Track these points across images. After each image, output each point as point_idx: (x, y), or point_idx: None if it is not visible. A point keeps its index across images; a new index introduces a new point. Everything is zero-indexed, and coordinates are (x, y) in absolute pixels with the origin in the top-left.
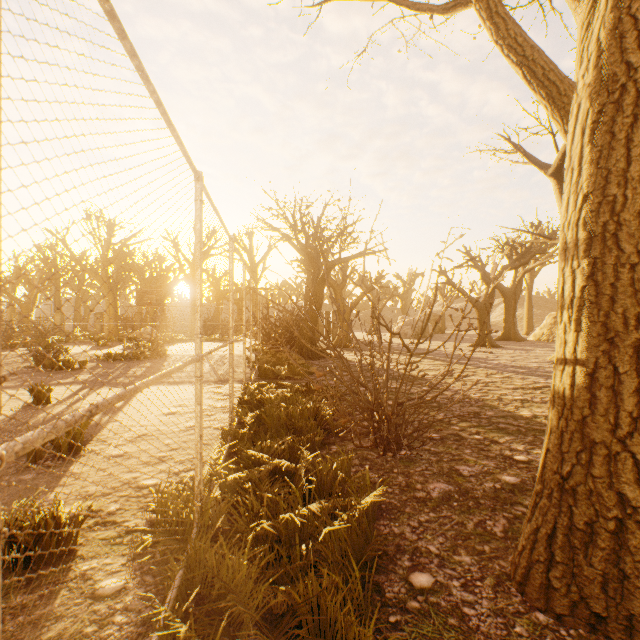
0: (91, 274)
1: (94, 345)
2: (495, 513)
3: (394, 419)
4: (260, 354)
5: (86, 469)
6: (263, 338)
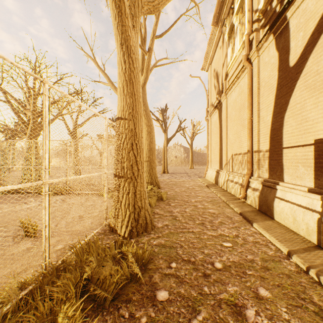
0: None
1: None
2: None
3: None
4: None
5: None
6: None
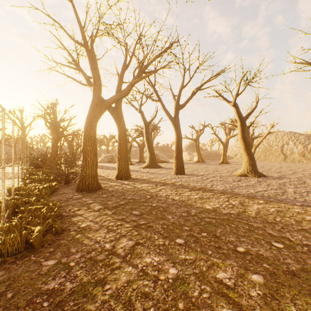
0: None
1: None
2: None
3: (68, 177)
4: (29, 169)
5: None
6: (30, 163)
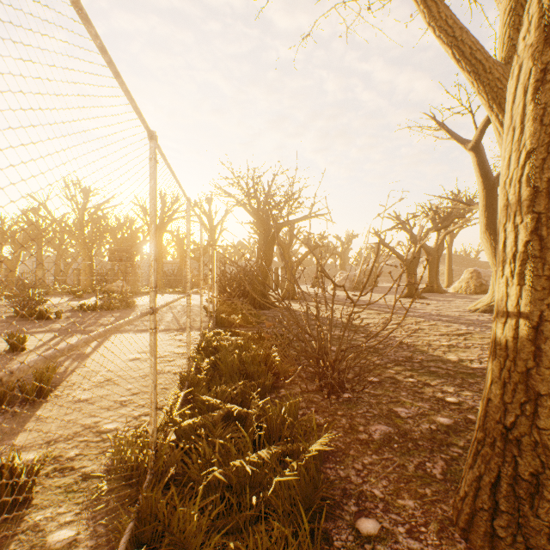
0: (69, 234)
1: (71, 297)
2: (433, 455)
3: (337, 365)
4: (217, 305)
5: (51, 414)
6: (220, 291)
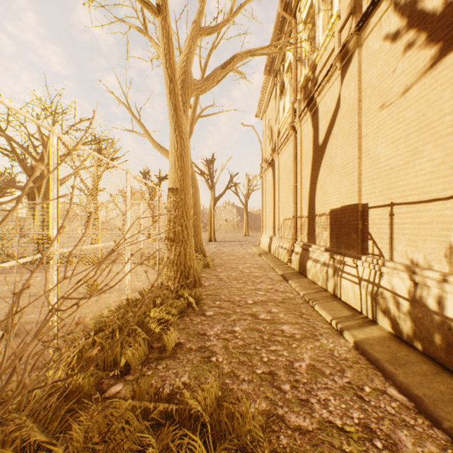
0: None
1: None
2: None
3: None
4: None
5: None
6: None
